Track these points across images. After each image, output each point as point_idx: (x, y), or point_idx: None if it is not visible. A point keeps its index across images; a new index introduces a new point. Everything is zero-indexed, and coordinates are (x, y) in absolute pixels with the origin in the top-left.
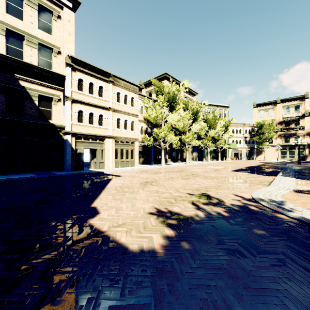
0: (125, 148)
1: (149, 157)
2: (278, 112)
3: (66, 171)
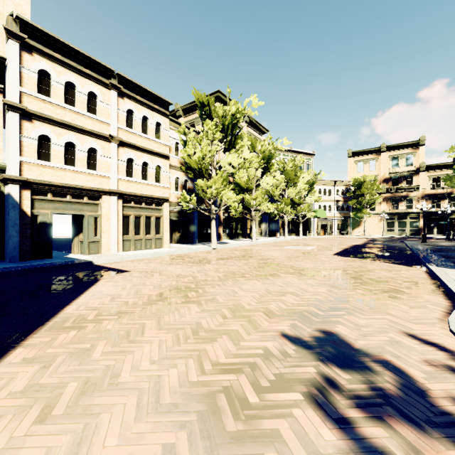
0: (143, 214)
1: (191, 230)
2: (383, 164)
3: (8, 261)
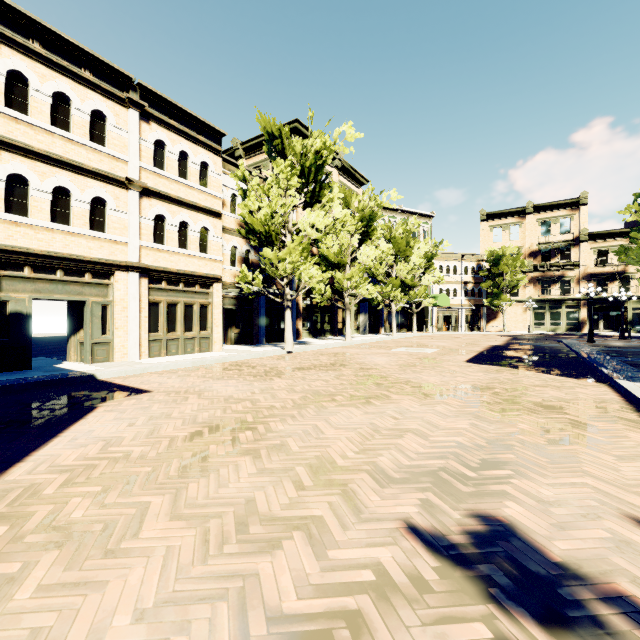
0: (181, 301)
1: (255, 325)
2: (529, 231)
3: None
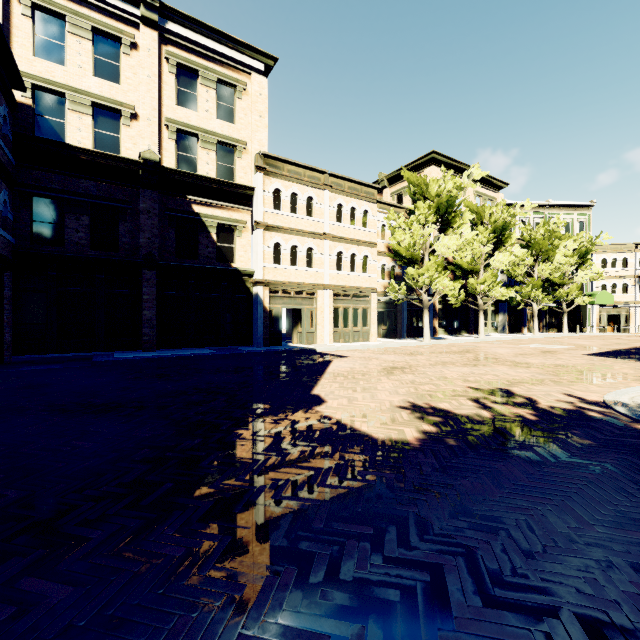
0: (351, 307)
1: (399, 323)
2: None
3: (256, 346)
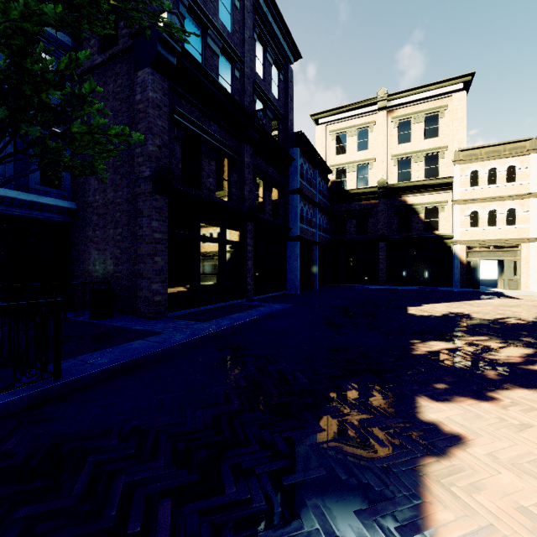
0: None
1: None
2: None
3: (454, 287)
